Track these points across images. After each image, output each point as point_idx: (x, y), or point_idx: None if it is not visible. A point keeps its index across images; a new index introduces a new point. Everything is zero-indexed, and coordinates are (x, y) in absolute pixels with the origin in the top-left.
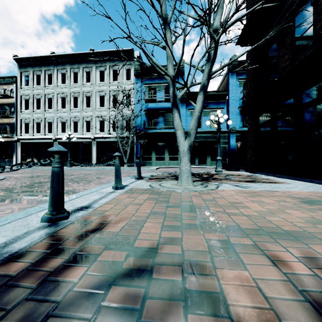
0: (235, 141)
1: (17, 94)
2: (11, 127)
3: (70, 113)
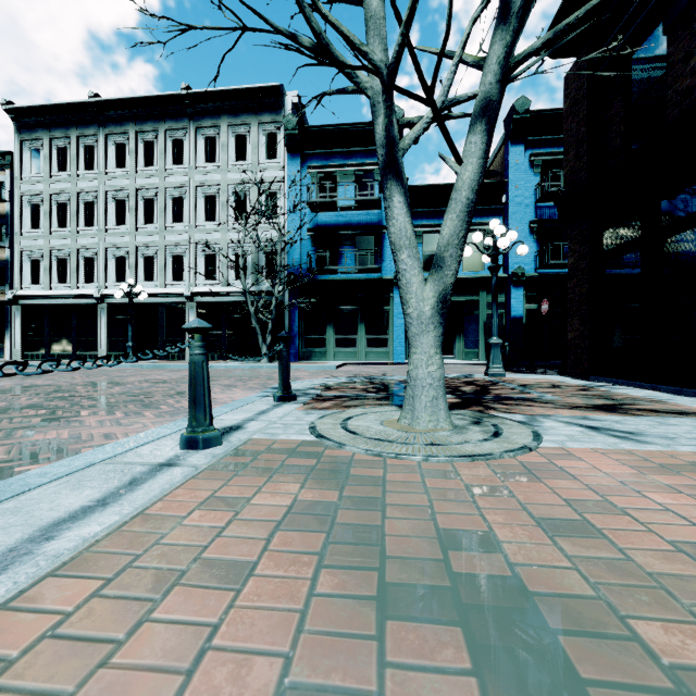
0: (522, 302)
1: (14, 193)
2: (0, 270)
3: (136, 236)
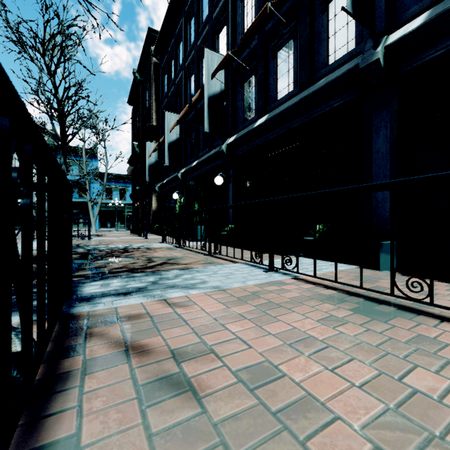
0: None
1: None
2: None
3: None
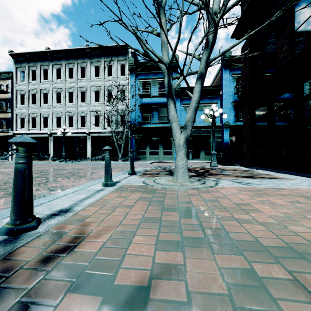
0: (228, 136)
1: (13, 90)
2: (7, 122)
3: (65, 108)
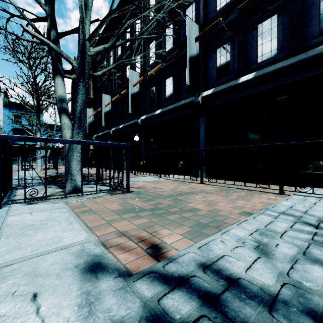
0: None
1: None
2: None
3: None
